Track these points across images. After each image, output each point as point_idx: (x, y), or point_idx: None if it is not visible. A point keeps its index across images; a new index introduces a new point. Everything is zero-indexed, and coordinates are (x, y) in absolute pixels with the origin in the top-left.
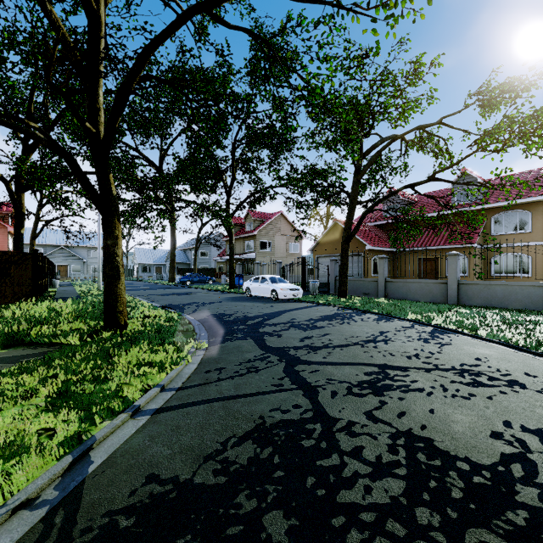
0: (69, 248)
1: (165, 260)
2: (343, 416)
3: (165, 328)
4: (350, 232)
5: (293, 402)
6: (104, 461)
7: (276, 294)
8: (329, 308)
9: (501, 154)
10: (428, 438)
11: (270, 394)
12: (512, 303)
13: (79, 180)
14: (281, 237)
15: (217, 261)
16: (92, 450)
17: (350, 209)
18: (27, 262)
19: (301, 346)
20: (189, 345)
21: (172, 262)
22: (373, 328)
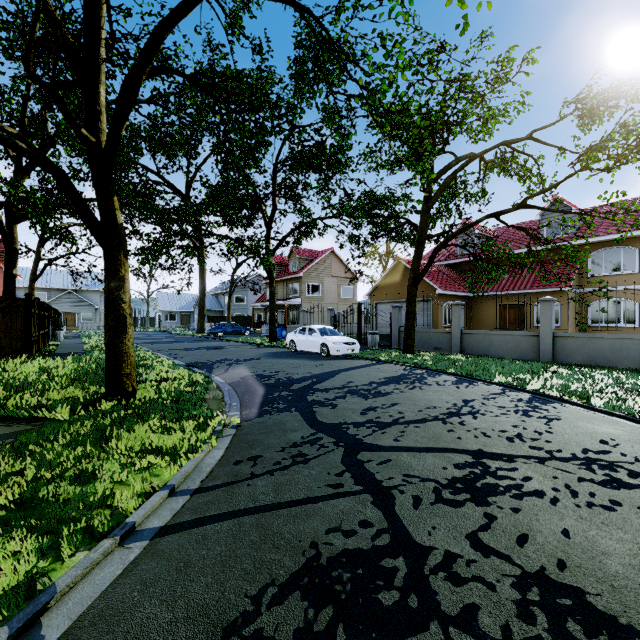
0: (78, 292)
1: (194, 306)
2: (435, 542)
3: (185, 396)
4: (419, 273)
5: (360, 516)
6: (62, 635)
7: (326, 349)
8: (393, 367)
9: (613, 174)
10: (574, 587)
11: (325, 501)
12: (622, 361)
13: (73, 203)
14: (332, 279)
15: (255, 308)
16: (48, 611)
17: (419, 245)
18: (18, 310)
19: (363, 422)
20: (215, 421)
21: (201, 309)
22: (454, 395)
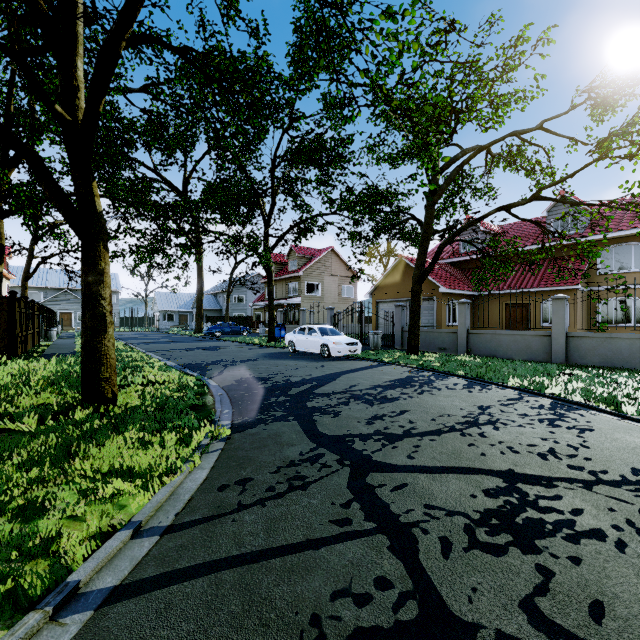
0: (74, 291)
1: (192, 306)
2: (480, 615)
3: (171, 403)
4: (424, 270)
5: (375, 570)
6: None
7: (327, 350)
8: (398, 369)
9: (635, 162)
10: None
11: (329, 545)
12: None
13: (46, 188)
14: (332, 278)
15: (254, 308)
16: None
17: (424, 240)
18: (1, 308)
19: (370, 433)
20: (201, 433)
21: (199, 309)
22: (468, 401)
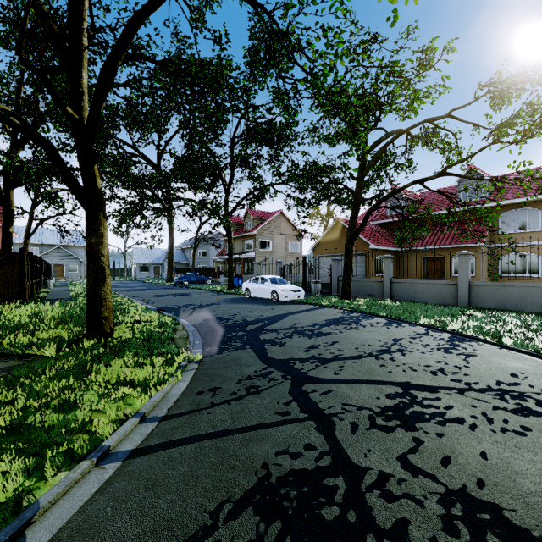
0: (65, 247)
1: (164, 259)
2: (370, 463)
3: (155, 336)
4: (355, 231)
5: (305, 440)
6: None
7: (276, 296)
8: (333, 311)
9: (520, 146)
10: (492, 503)
11: (274, 427)
12: (528, 305)
13: (59, 171)
14: (281, 236)
15: (216, 261)
16: (32, 525)
17: (355, 207)
18: (13, 262)
19: (308, 358)
20: (180, 357)
21: (170, 262)
22: (385, 335)
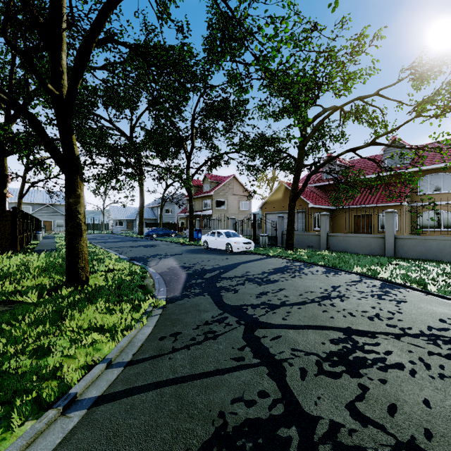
0: (53, 206)
1: (136, 216)
2: (321, 412)
3: (125, 283)
4: (297, 192)
5: (258, 387)
6: None
7: (230, 247)
8: (279, 260)
9: (440, 119)
10: None
11: (230, 372)
12: (445, 256)
13: (41, 140)
14: (234, 196)
15: (179, 217)
16: None
17: (297, 172)
18: (6, 219)
19: (258, 304)
20: (146, 303)
21: (141, 218)
22: (325, 282)
